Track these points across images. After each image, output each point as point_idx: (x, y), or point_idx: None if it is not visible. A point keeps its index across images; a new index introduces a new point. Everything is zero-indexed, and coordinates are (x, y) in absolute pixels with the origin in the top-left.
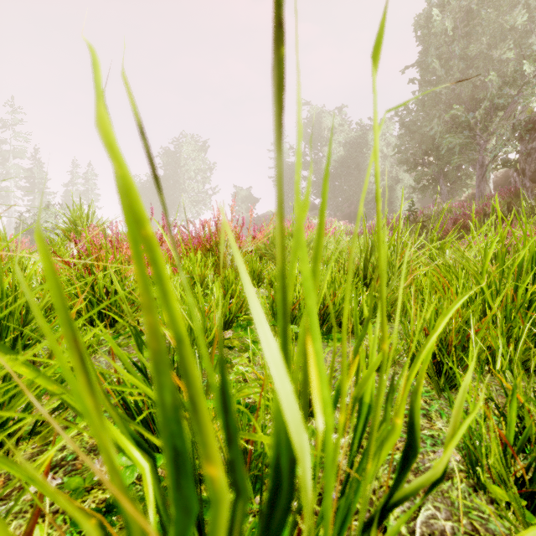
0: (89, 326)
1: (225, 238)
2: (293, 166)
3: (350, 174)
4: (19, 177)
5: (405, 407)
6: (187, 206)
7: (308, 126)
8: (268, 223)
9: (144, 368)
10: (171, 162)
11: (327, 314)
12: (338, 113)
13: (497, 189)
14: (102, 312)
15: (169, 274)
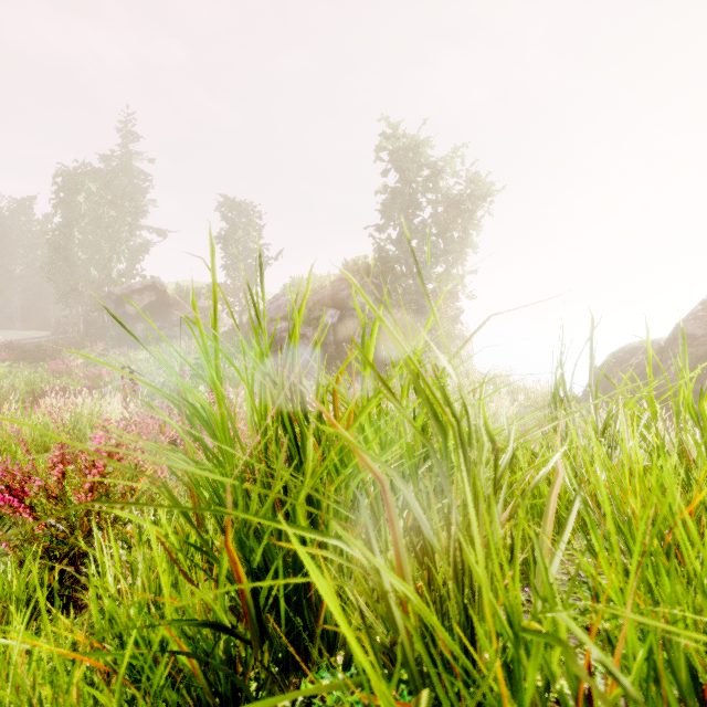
0: None
1: None
2: None
3: None
4: None
5: None
6: None
7: None
8: None
9: None
10: None
11: None
12: None
13: None
14: None
15: None
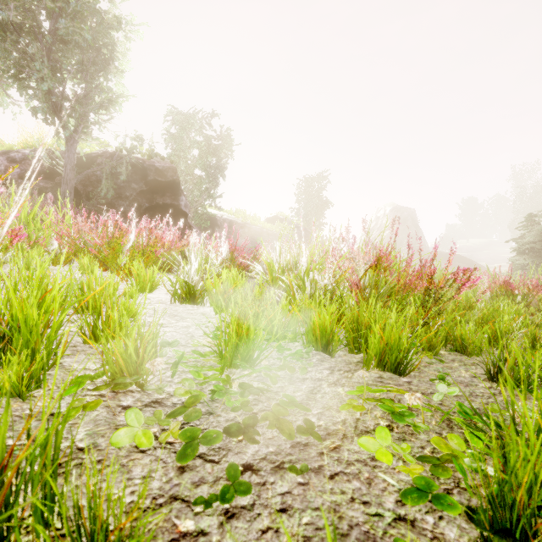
0: None
1: None
2: None
3: None
4: None
5: None
6: None
7: None
8: None
9: None
10: None
11: None
12: None
13: None
14: None
15: None
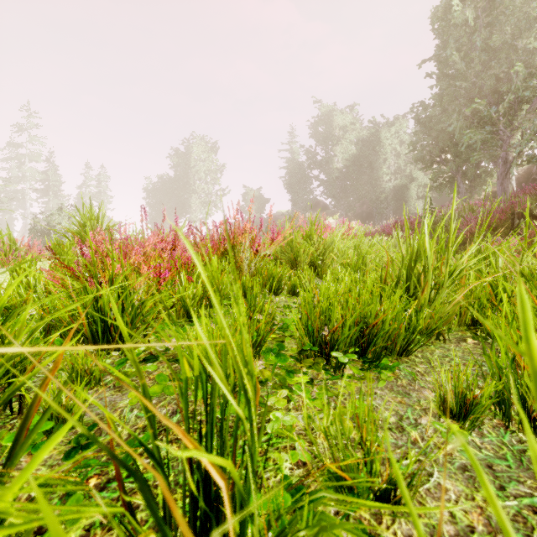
0: (74, 387)
1: (242, 241)
2: (304, 165)
3: (362, 173)
4: (35, 179)
5: (524, 490)
6: (197, 207)
7: (319, 125)
8: (278, 223)
9: (157, 451)
10: (181, 163)
11: (374, 335)
12: (350, 111)
13: (518, 187)
14: (107, 331)
15: (183, 283)
